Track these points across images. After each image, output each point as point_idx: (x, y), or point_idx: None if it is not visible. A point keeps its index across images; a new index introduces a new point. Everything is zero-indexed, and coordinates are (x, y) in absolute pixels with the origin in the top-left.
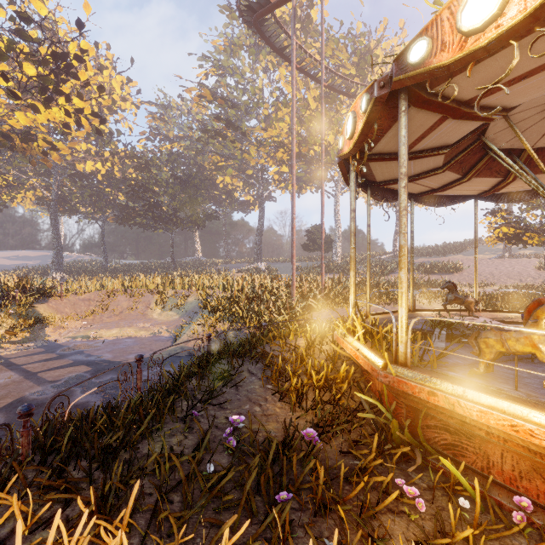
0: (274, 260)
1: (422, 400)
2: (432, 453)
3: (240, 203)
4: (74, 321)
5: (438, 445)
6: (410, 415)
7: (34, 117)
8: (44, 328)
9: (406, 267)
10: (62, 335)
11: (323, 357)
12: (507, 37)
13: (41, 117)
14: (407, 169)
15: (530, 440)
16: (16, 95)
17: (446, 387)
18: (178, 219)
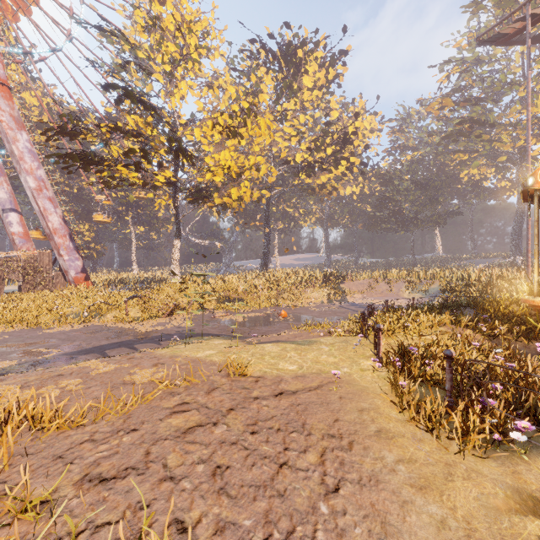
0: None
1: (536, 307)
2: None
3: (491, 192)
4: (357, 295)
5: None
6: None
7: (329, 176)
8: (346, 296)
9: (536, 258)
10: (355, 301)
11: (518, 308)
12: None
13: (331, 174)
14: (537, 218)
15: None
16: (325, 170)
17: (539, 299)
18: (418, 221)
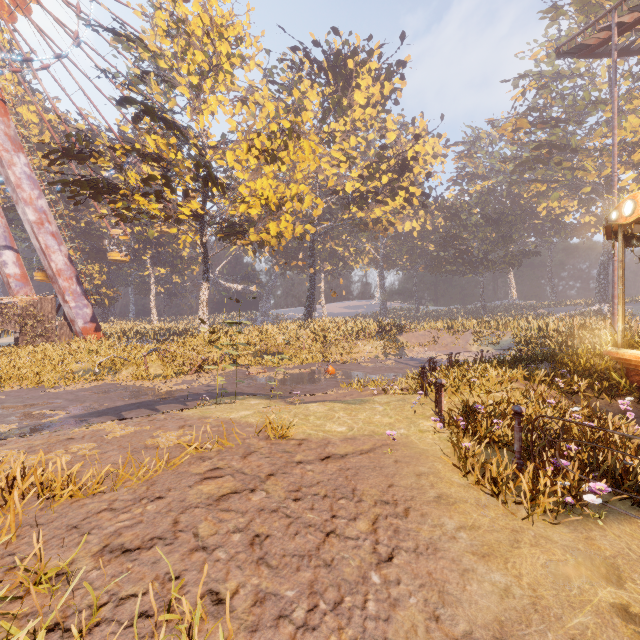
0: (635, 299)
1: (620, 360)
2: (632, 388)
3: (573, 229)
4: (418, 348)
5: (634, 383)
6: (627, 374)
7: (385, 209)
8: (404, 350)
9: (621, 304)
10: (414, 355)
11: (601, 362)
12: (639, 219)
13: (387, 207)
14: (622, 258)
15: (638, 360)
16: (380, 201)
17: (623, 350)
18: (489, 262)
